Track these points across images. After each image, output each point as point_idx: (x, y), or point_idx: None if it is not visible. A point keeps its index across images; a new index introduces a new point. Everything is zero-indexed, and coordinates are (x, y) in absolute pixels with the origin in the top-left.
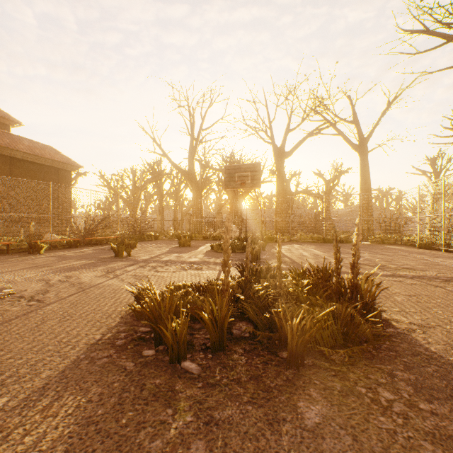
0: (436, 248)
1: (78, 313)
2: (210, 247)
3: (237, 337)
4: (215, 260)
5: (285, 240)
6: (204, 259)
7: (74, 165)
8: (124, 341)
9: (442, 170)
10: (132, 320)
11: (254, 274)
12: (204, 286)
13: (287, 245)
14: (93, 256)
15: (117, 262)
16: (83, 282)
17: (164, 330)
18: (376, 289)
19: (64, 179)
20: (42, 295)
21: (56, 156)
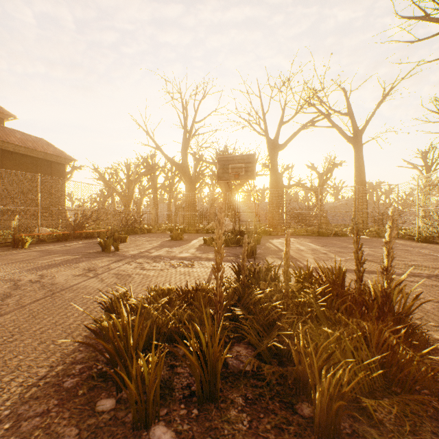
0: (436, 242)
1: (33, 329)
2: (203, 240)
3: (234, 373)
4: (208, 255)
5: (279, 233)
6: (196, 254)
7: (67, 158)
8: (77, 380)
9: (433, 163)
10: (96, 342)
11: (252, 276)
12: (192, 292)
13: (282, 238)
14: (79, 251)
15: (103, 257)
16: (57, 282)
17: (125, 378)
18: (414, 300)
19: (57, 172)
20: (1, 301)
21: (49, 149)
